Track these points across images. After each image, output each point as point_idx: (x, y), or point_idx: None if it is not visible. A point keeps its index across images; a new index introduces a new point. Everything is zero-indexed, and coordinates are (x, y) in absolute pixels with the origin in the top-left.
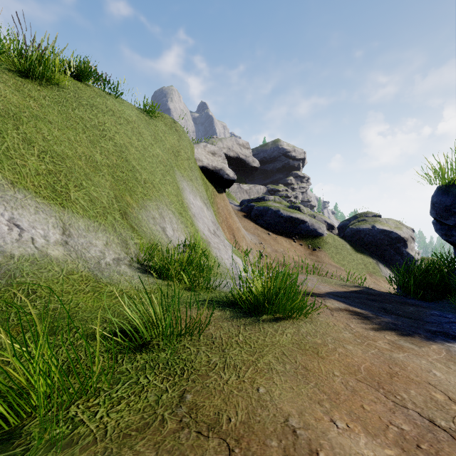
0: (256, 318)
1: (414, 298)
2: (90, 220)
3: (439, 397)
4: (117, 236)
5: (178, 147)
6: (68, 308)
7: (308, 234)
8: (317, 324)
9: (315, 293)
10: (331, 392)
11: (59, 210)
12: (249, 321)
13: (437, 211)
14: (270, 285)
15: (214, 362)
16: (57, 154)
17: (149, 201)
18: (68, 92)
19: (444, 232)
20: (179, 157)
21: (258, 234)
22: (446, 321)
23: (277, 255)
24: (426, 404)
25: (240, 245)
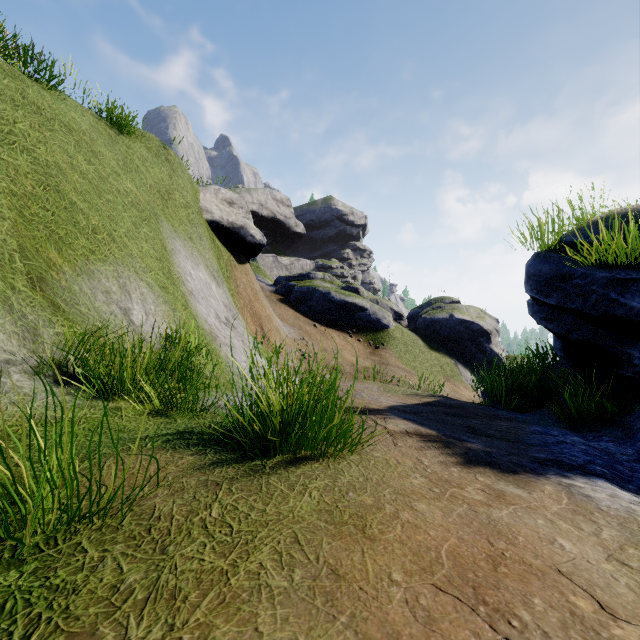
0: (261, 463)
1: (505, 408)
2: None
3: (583, 606)
4: (13, 320)
5: (169, 187)
6: None
7: (369, 325)
8: (369, 465)
9: (373, 408)
10: (383, 637)
11: None
12: (245, 471)
13: (535, 287)
14: (292, 400)
15: (127, 586)
16: None
17: (100, 263)
18: None
19: (544, 315)
20: (171, 202)
21: (300, 326)
22: (553, 441)
23: (326, 355)
24: (567, 632)
25: (271, 341)
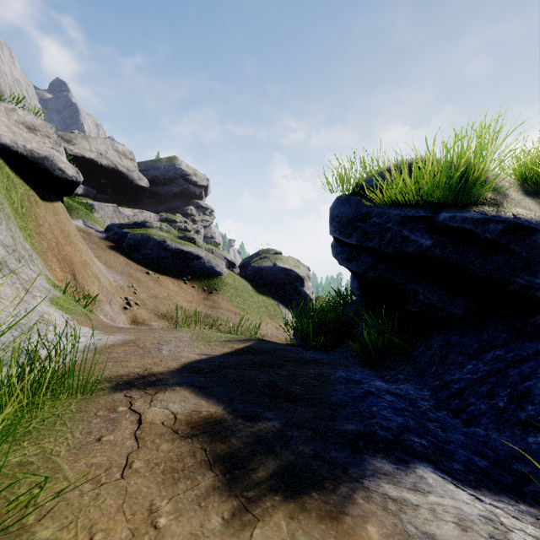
0: None
1: (313, 347)
2: None
3: None
4: None
5: None
6: None
7: (204, 273)
8: None
9: (154, 373)
10: None
11: None
12: None
13: (338, 228)
14: None
15: None
16: None
17: None
18: None
19: (346, 256)
20: None
21: (130, 273)
22: (360, 394)
23: (156, 302)
24: None
25: (86, 289)
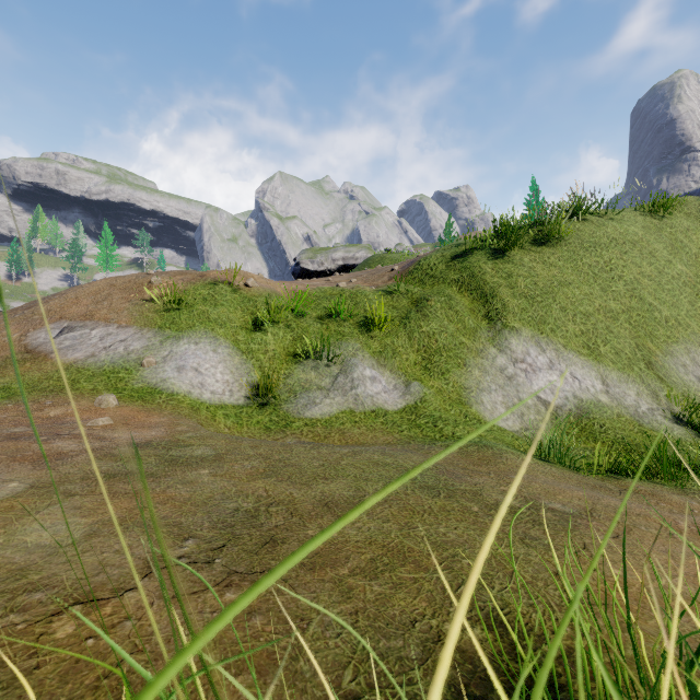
0: None
1: None
2: (619, 372)
3: None
4: (645, 387)
5: None
6: (629, 440)
7: None
8: None
9: None
10: None
11: (595, 364)
12: None
13: None
14: None
15: None
16: (582, 314)
17: (674, 344)
18: (572, 242)
19: None
20: None
21: None
22: None
23: None
24: None
25: None
